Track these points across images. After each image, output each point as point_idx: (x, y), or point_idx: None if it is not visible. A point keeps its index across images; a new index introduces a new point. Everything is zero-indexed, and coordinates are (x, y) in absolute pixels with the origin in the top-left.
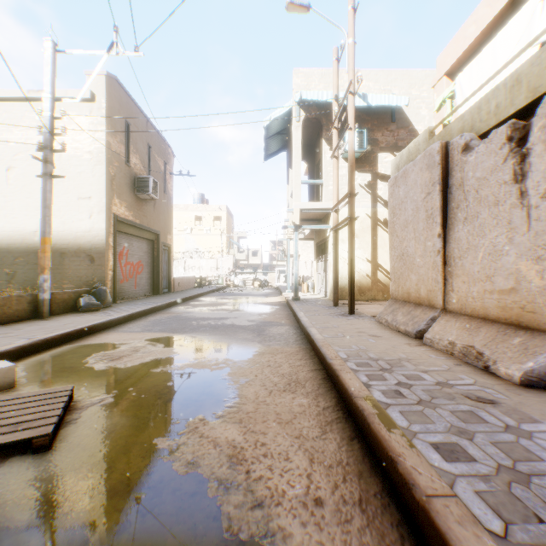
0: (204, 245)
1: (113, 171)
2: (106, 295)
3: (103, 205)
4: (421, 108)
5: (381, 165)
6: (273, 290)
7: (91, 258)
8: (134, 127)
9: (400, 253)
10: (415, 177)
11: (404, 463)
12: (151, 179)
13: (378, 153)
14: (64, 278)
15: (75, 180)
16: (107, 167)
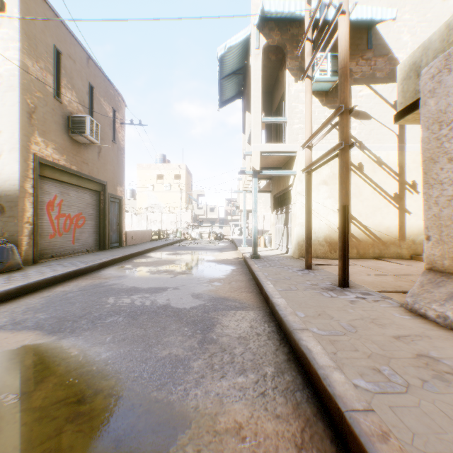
0: (165, 201)
1: (34, 102)
2: (10, 255)
3: (16, 141)
4: (402, 33)
5: (355, 100)
6: (228, 243)
7: (1, 207)
8: (68, 59)
9: None
10: None
11: None
12: (88, 119)
13: (351, 85)
14: None
15: None
16: (21, 95)
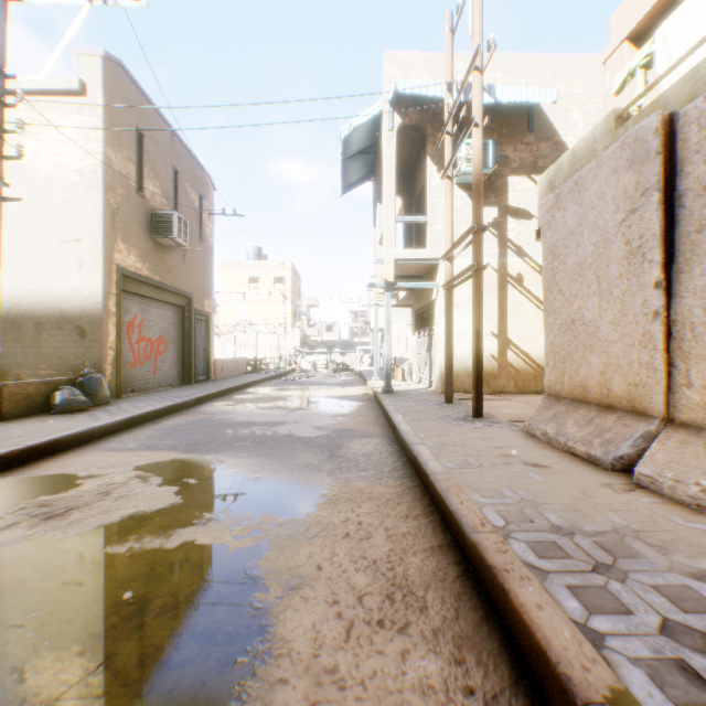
0: (261, 315)
1: (116, 202)
2: (100, 387)
3: (99, 251)
4: (572, 111)
5: (513, 195)
6: (354, 377)
7: (81, 330)
8: (151, 140)
9: (566, 320)
10: (601, 186)
11: None
12: (176, 216)
13: (508, 176)
14: (40, 361)
15: (57, 213)
16: (105, 194)
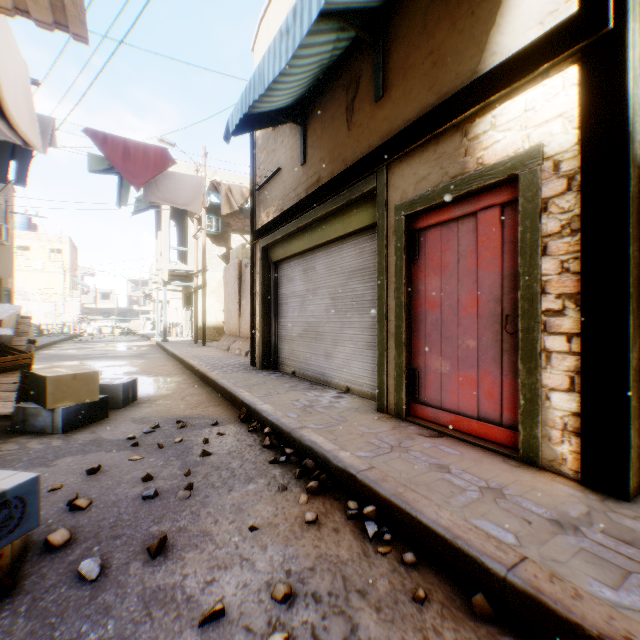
0: (34, 284)
1: None
2: None
3: None
4: None
5: (233, 243)
6: (140, 337)
7: None
8: None
9: (228, 309)
10: (232, 271)
11: (193, 364)
12: (6, 227)
13: (231, 233)
14: None
15: None
16: None
